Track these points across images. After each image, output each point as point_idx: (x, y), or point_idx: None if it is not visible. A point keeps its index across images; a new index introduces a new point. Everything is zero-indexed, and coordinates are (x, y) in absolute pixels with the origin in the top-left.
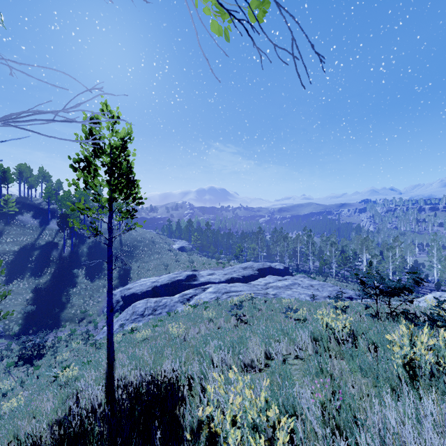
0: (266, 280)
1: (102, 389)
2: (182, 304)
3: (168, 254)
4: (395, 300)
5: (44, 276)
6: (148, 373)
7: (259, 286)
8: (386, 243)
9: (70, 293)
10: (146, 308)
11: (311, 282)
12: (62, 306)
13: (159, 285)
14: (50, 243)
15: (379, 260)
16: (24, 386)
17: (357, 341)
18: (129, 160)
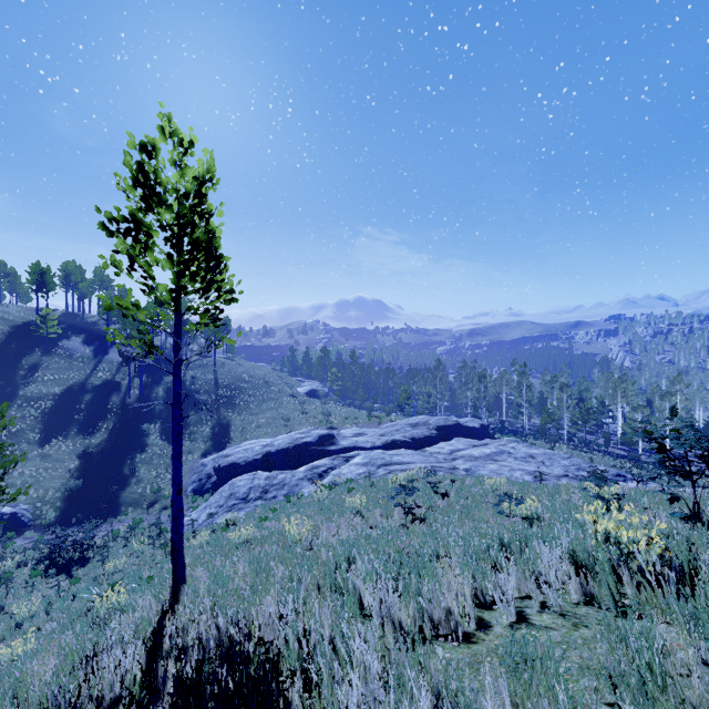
0: (452, 445)
1: (139, 653)
2: (311, 483)
3: (291, 402)
4: (679, 485)
5: (99, 433)
6: (232, 620)
7: (440, 456)
8: (658, 386)
9: (137, 460)
10: (252, 488)
11: (531, 450)
12: (123, 482)
13: (275, 450)
14: (108, 383)
15: (647, 414)
16: (50, 612)
17: (685, 577)
18: (209, 219)
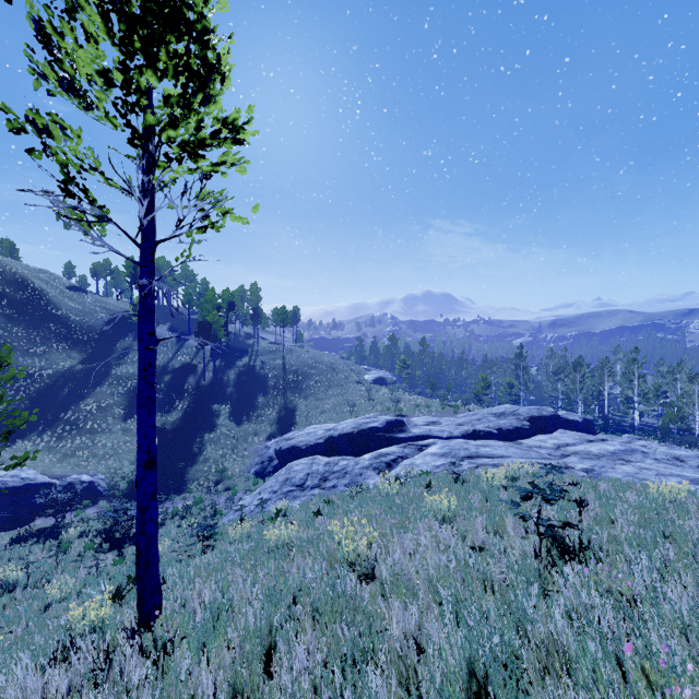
0: (556, 439)
1: None
2: (377, 474)
3: (357, 389)
4: None
5: (174, 412)
6: None
7: (543, 450)
8: None
9: (206, 439)
10: (309, 474)
11: (674, 451)
12: (191, 459)
13: (337, 435)
14: (187, 365)
15: None
16: (79, 597)
17: None
18: None
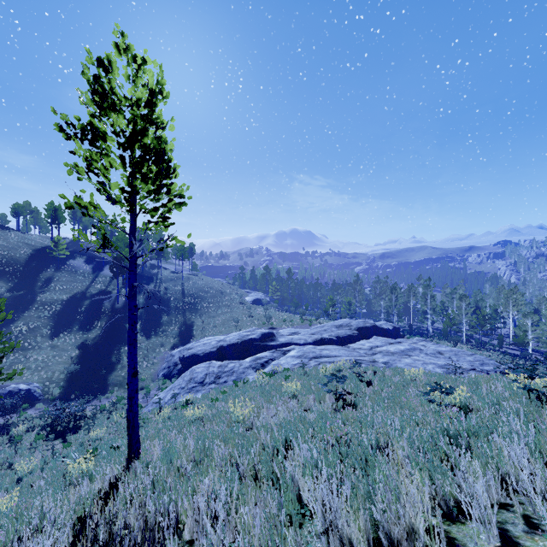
0: (371, 343)
1: (63, 543)
2: (255, 371)
3: (240, 308)
4: None
5: (94, 330)
6: (164, 508)
7: (362, 351)
8: (544, 297)
9: (122, 351)
10: (207, 374)
11: (439, 348)
12: (111, 367)
13: (226, 345)
14: (102, 292)
15: (536, 320)
16: (44, 470)
17: None
18: (158, 125)
